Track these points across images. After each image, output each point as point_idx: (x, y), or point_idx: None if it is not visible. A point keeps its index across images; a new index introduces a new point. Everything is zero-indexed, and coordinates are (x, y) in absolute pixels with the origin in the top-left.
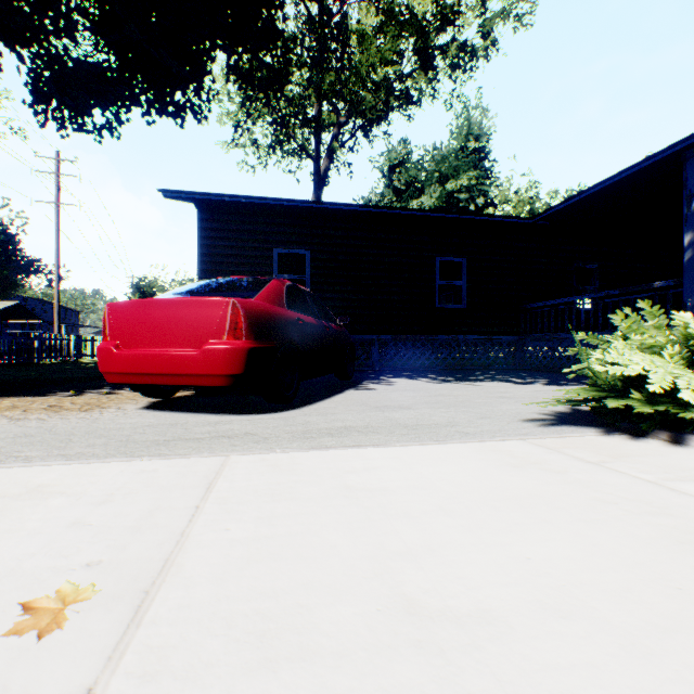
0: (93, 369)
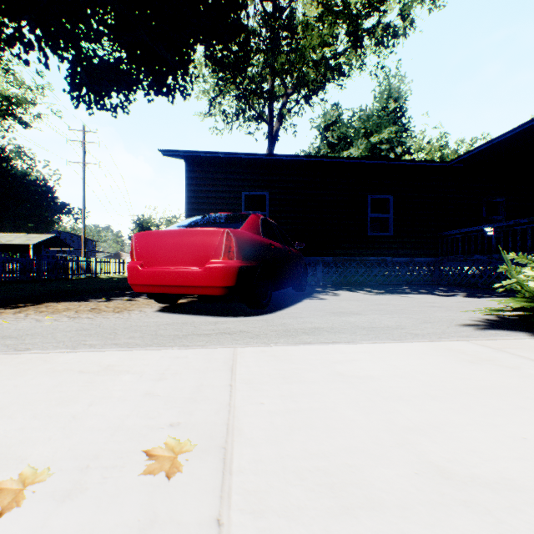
0: (111, 282)
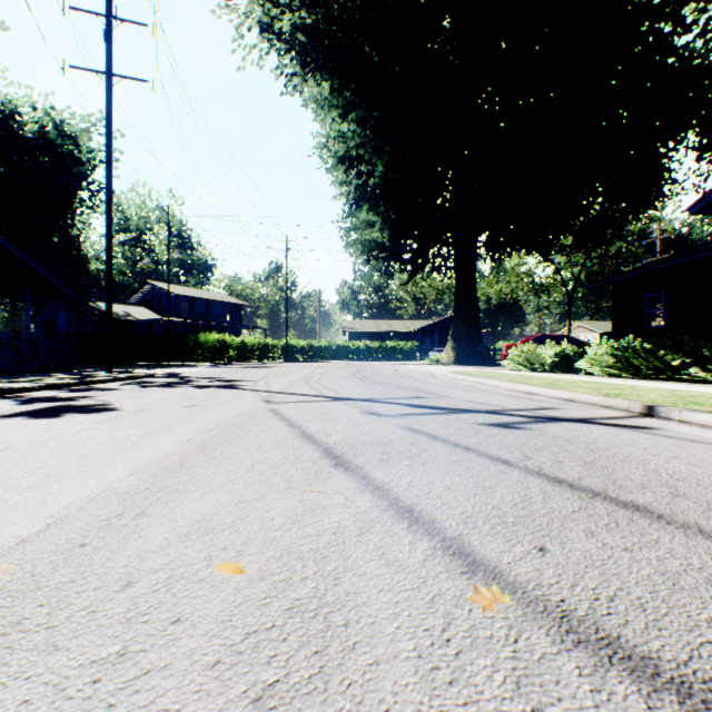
0: None
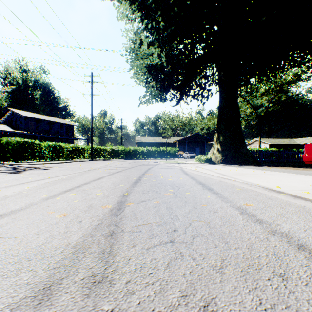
0: None
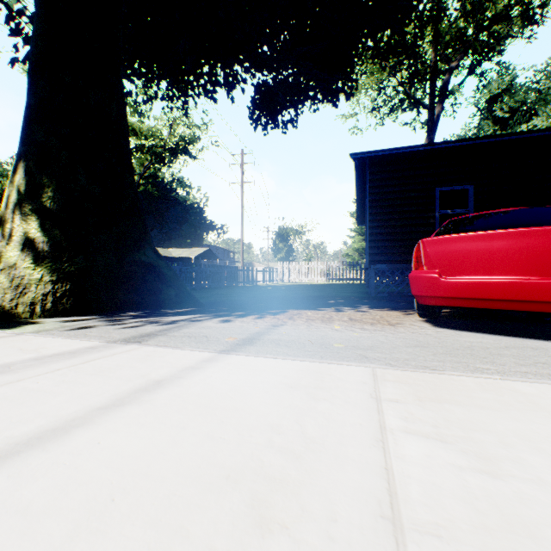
0: (285, 290)
